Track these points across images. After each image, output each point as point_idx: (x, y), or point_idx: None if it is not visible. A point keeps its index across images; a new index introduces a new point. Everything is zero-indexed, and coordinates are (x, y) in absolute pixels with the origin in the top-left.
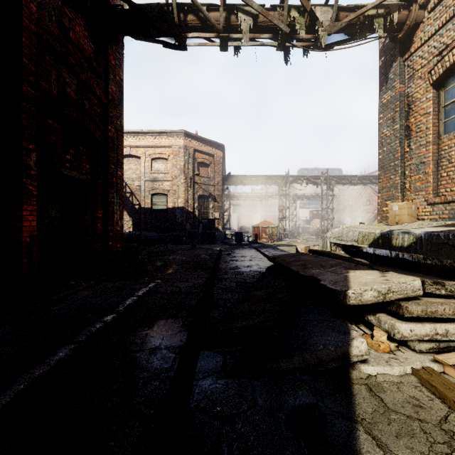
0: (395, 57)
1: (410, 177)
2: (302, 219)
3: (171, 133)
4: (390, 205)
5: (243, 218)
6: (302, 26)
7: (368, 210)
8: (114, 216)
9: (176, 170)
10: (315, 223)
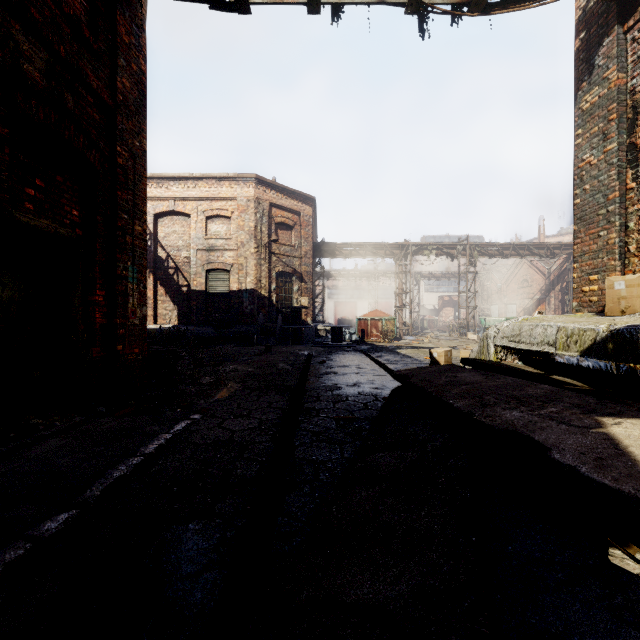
0: (609, 27)
1: (639, 232)
2: (428, 308)
3: (236, 178)
4: (609, 281)
5: (342, 307)
6: None
7: (525, 294)
8: (128, 301)
9: (243, 235)
10: (446, 314)
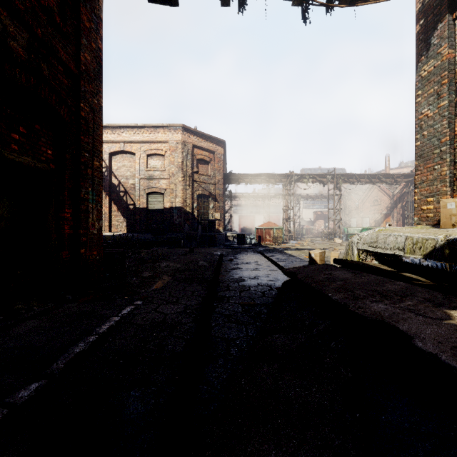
0: (441, 15)
1: None
2: (306, 220)
3: (168, 127)
4: (443, 202)
5: (245, 219)
6: None
7: (376, 210)
8: (89, 216)
9: (174, 168)
10: (319, 224)
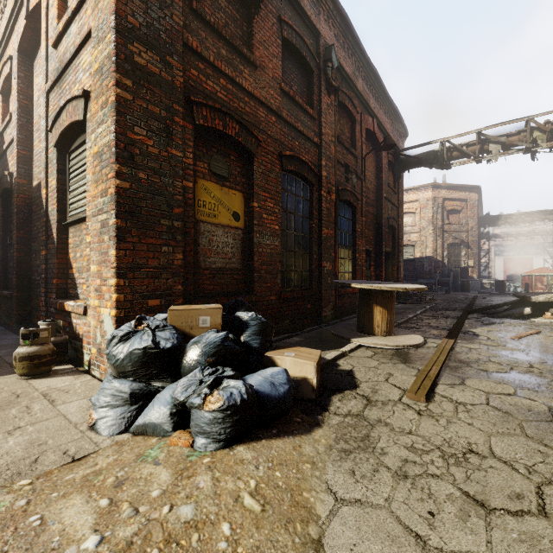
0: None
1: None
2: None
3: (419, 188)
4: None
5: (513, 263)
6: (543, 140)
7: None
8: (401, 269)
9: (424, 222)
10: None
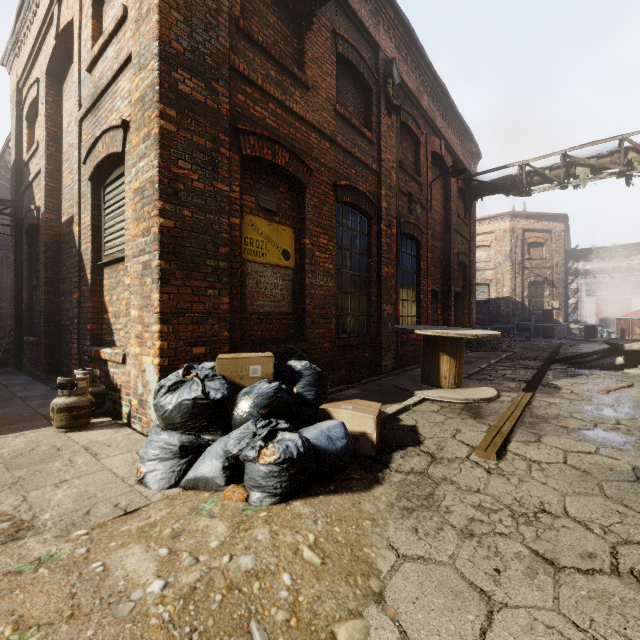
0: None
1: None
2: None
3: (494, 217)
4: None
5: (608, 305)
6: (639, 163)
7: None
8: (472, 312)
9: (500, 257)
10: None
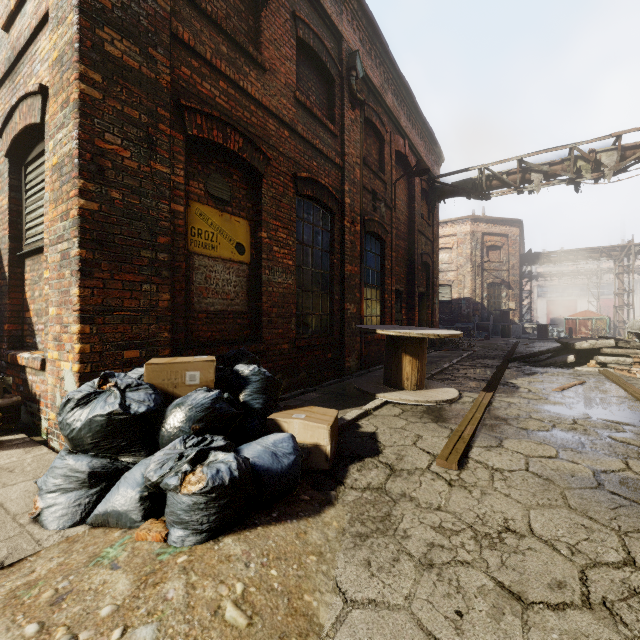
0: None
1: None
2: None
3: (456, 221)
4: None
5: (557, 306)
6: (588, 171)
7: None
8: (436, 312)
9: (462, 259)
10: None
